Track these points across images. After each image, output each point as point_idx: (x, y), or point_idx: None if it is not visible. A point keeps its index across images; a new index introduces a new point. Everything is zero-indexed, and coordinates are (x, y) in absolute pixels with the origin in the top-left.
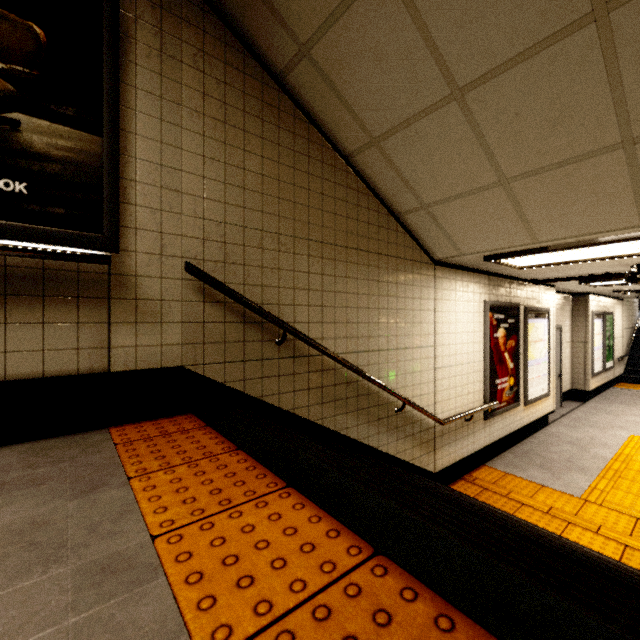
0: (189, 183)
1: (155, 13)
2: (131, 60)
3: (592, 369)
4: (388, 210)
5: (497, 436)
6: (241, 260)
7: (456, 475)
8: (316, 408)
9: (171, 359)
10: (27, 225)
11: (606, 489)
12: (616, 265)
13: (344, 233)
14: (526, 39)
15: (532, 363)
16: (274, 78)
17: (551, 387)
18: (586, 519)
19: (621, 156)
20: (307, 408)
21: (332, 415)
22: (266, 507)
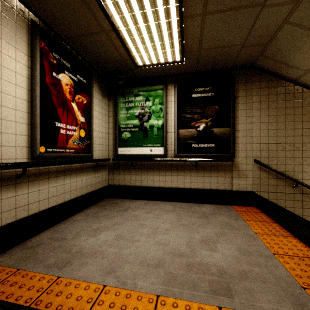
0: (255, 133)
1: (244, 85)
2: (237, 103)
3: None
4: None
5: None
6: (275, 155)
7: None
8: None
9: (249, 189)
10: (215, 154)
11: None
12: None
13: None
14: None
15: None
16: (291, 81)
17: None
18: None
19: None
20: None
21: None
22: (286, 239)
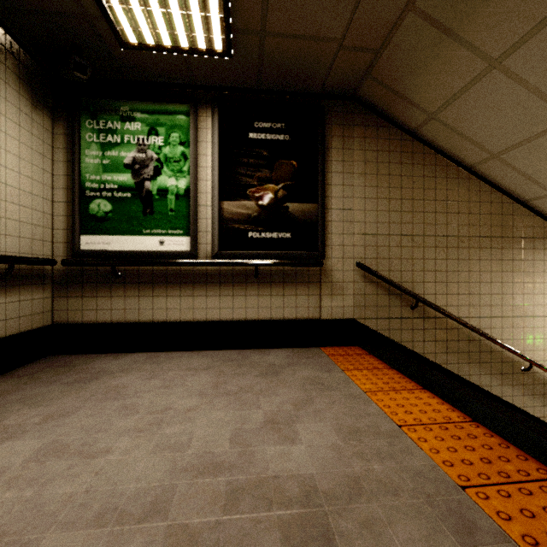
0: (357, 216)
1: (340, 129)
2: (329, 159)
3: None
4: (513, 199)
5: None
6: (387, 256)
7: None
8: (441, 355)
9: (348, 314)
10: (291, 252)
11: None
12: None
13: (466, 226)
14: None
15: None
16: (409, 133)
17: None
18: None
19: None
20: (434, 354)
21: (455, 363)
22: (413, 394)
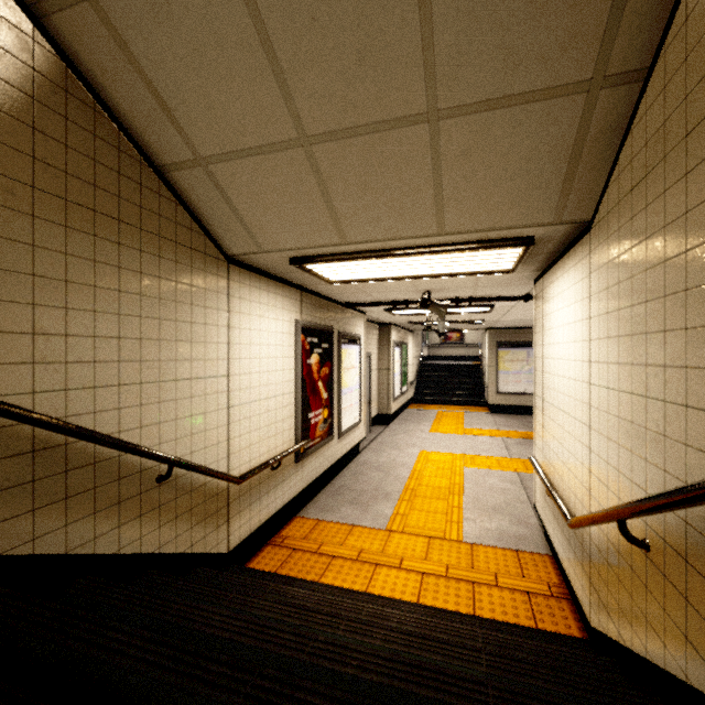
0: None
1: None
2: None
3: (393, 394)
4: (142, 154)
5: (311, 478)
6: None
7: (262, 541)
8: None
9: None
10: None
11: (406, 512)
12: (413, 290)
13: (26, 157)
14: None
15: (346, 391)
16: None
17: (362, 415)
18: (391, 554)
19: (426, 134)
20: None
21: None
22: None
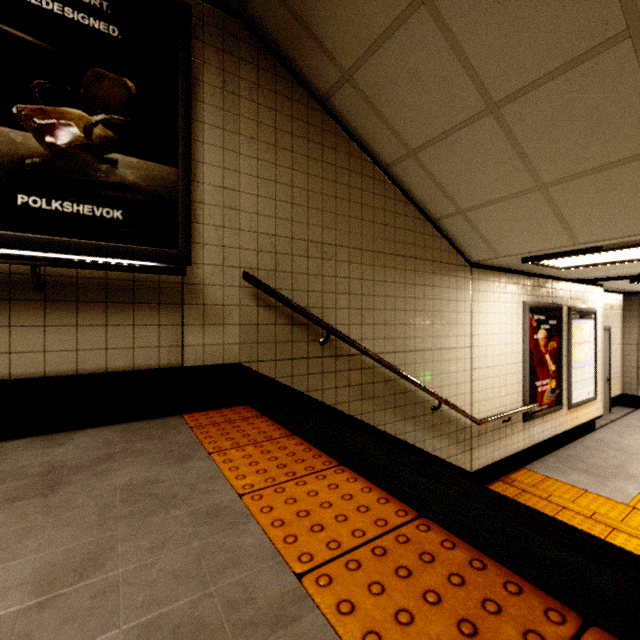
0: (246, 202)
1: (218, 56)
2: (199, 99)
3: None
4: (424, 216)
5: (537, 439)
6: (289, 268)
7: (493, 476)
8: (356, 404)
9: (231, 356)
10: (123, 245)
11: None
12: None
13: (382, 240)
14: (561, 56)
15: (576, 365)
16: (318, 101)
17: (598, 391)
18: (633, 526)
19: None
20: (348, 404)
21: (371, 411)
22: (325, 479)
